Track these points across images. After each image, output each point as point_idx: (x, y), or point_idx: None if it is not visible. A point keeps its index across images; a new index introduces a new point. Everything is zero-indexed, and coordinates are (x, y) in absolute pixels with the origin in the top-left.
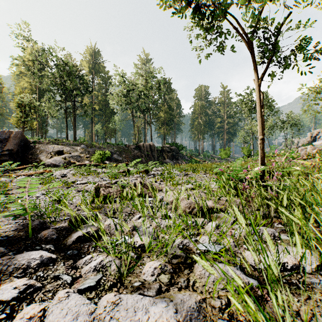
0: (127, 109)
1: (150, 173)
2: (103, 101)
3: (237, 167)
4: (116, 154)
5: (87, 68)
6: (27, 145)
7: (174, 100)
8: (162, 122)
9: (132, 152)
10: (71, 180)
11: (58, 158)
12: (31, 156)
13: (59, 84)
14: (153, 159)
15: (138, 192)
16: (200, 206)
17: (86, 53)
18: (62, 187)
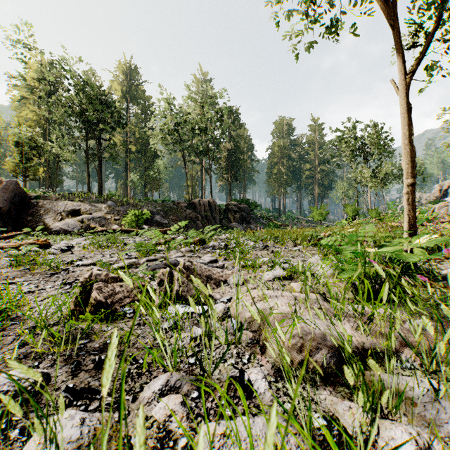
0: (176, 151)
1: (208, 245)
2: (143, 139)
3: (351, 236)
4: (159, 215)
5: (120, 92)
6: (26, 201)
7: (244, 138)
8: (226, 169)
9: (183, 212)
10: (60, 261)
11: (72, 221)
12: (32, 218)
13: (77, 113)
14: (214, 222)
15: (175, 293)
16: (329, 343)
17: (118, 70)
18: (43, 274)
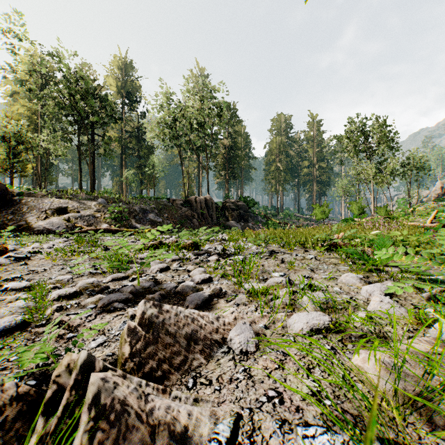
0: (172, 147)
1: (202, 249)
2: (138, 135)
3: (384, 241)
4: (153, 213)
5: (115, 87)
6: (8, 198)
7: (241, 134)
8: (223, 166)
9: (179, 210)
10: None
11: (57, 220)
12: (13, 217)
13: (68, 106)
14: (211, 220)
15: None
16: None
17: (113, 64)
18: None
